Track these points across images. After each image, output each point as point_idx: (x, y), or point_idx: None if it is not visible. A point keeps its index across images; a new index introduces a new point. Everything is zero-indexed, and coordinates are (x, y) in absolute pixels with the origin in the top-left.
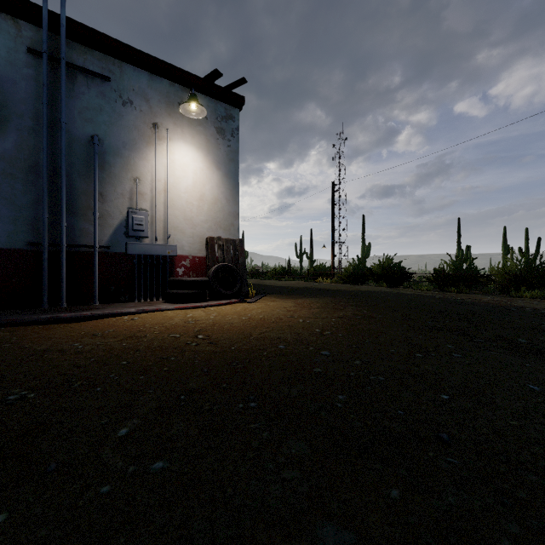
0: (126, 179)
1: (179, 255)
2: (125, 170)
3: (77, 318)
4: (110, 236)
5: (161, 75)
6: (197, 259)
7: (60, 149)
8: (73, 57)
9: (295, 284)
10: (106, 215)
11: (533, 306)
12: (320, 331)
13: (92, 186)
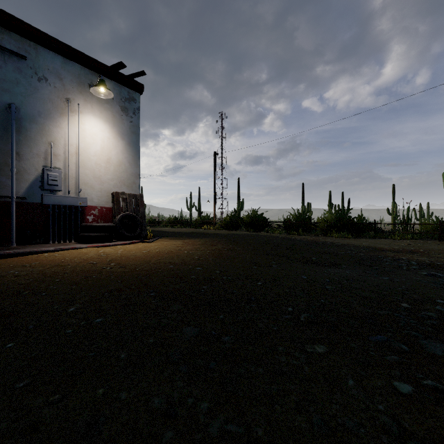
0: (41, 142)
1: (89, 206)
2: (40, 135)
3: (0, 256)
4: (26, 189)
5: (73, 60)
6: (104, 209)
7: None
8: None
9: (185, 230)
10: (23, 171)
11: (333, 241)
12: (198, 258)
13: (9, 146)
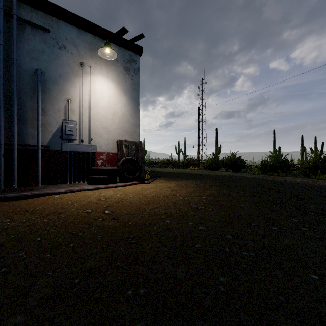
0: (61, 99)
1: (98, 152)
2: (60, 94)
3: (19, 197)
4: (49, 138)
5: (86, 30)
6: (110, 154)
7: (13, 77)
8: (23, 14)
9: (175, 170)
10: (47, 124)
11: None
12: (196, 207)
13: (36, 104)
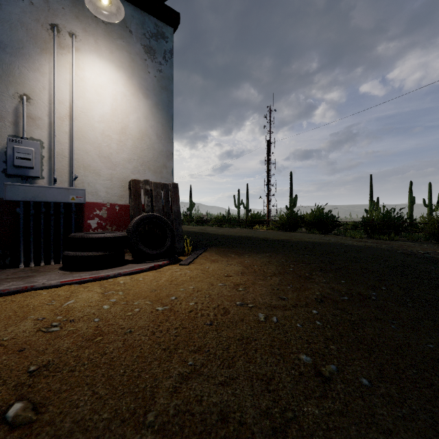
0: (6, 94)
1: (91, 203)
2: (5, 82)
3: None
4: None
5: None
6: (117, 207)
7: None
8: None
9: (235, 232)
10: None
11: None
12: (312, 363)
13: None
